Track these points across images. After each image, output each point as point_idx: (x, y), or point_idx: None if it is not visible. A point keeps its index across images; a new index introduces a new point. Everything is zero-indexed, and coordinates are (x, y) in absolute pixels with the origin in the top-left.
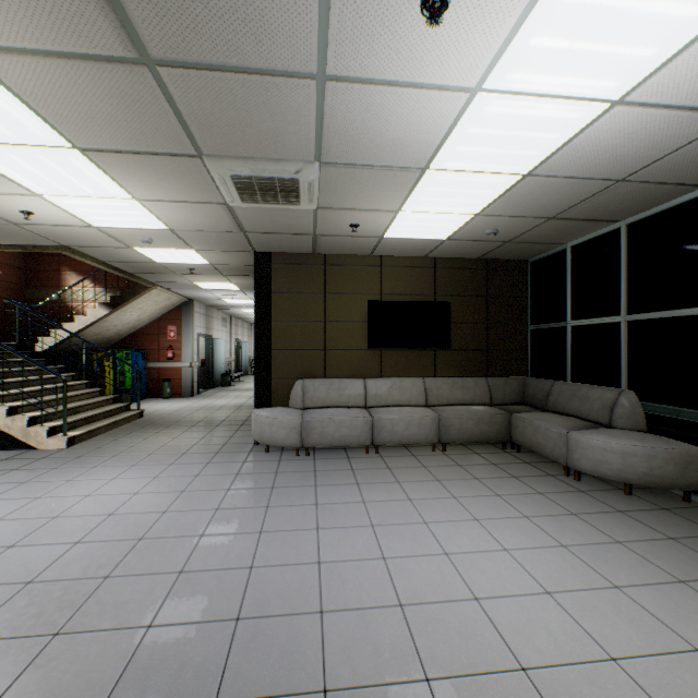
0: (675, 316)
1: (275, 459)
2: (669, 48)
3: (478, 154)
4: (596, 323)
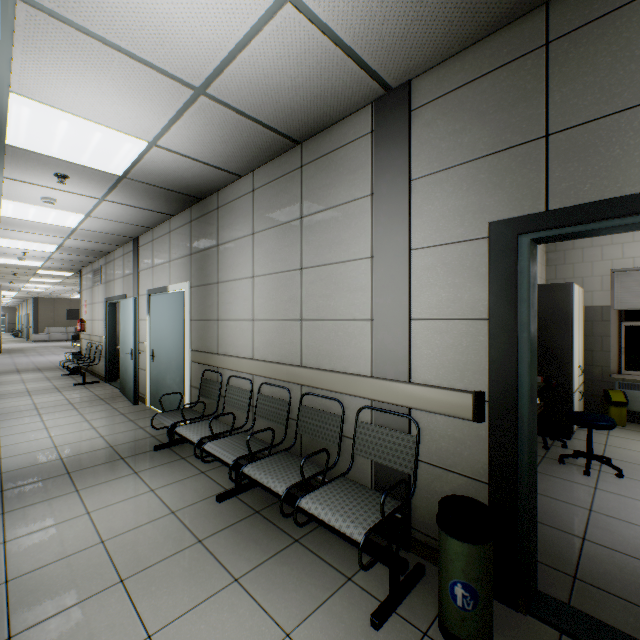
0: None
1: (43, 342)
2: None
3: None
4: None
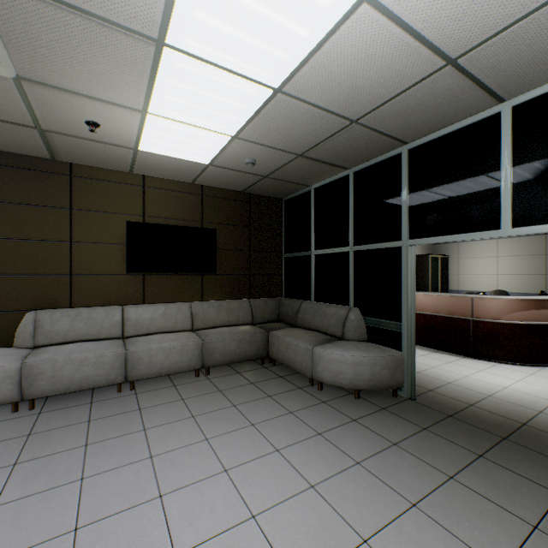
0: (387, 247)
1: None
2: None
3: (223, 35)
4: (332, 252)
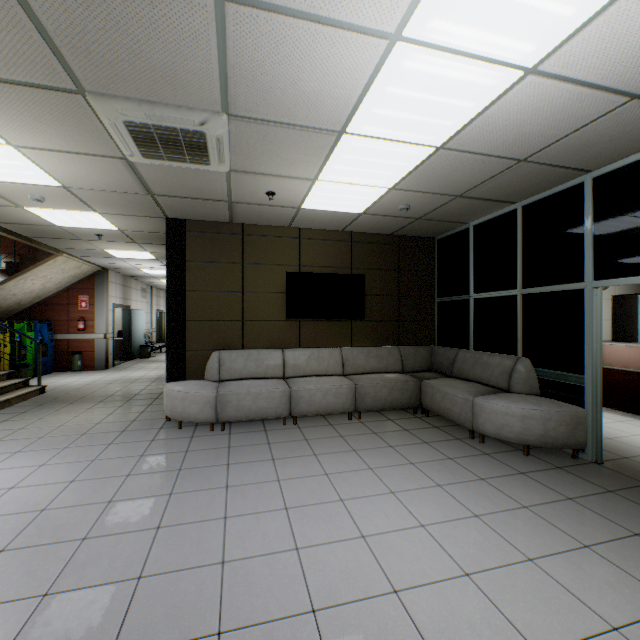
0: (565, 290)
1: (187, 436)
2: (587, 9)
3: (394, 119)
4: (495, 296)
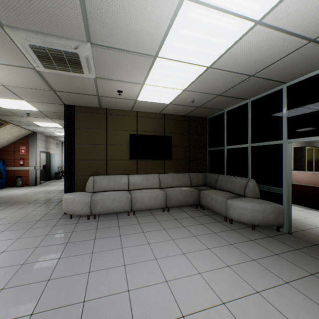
0: (272, 144)
1: (74, 223)
2: None
3: (184, 49)
4: (237, 147)
